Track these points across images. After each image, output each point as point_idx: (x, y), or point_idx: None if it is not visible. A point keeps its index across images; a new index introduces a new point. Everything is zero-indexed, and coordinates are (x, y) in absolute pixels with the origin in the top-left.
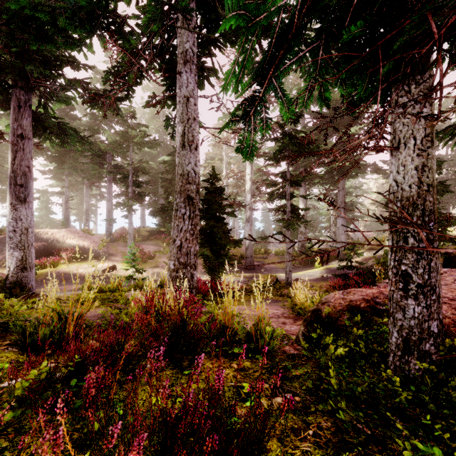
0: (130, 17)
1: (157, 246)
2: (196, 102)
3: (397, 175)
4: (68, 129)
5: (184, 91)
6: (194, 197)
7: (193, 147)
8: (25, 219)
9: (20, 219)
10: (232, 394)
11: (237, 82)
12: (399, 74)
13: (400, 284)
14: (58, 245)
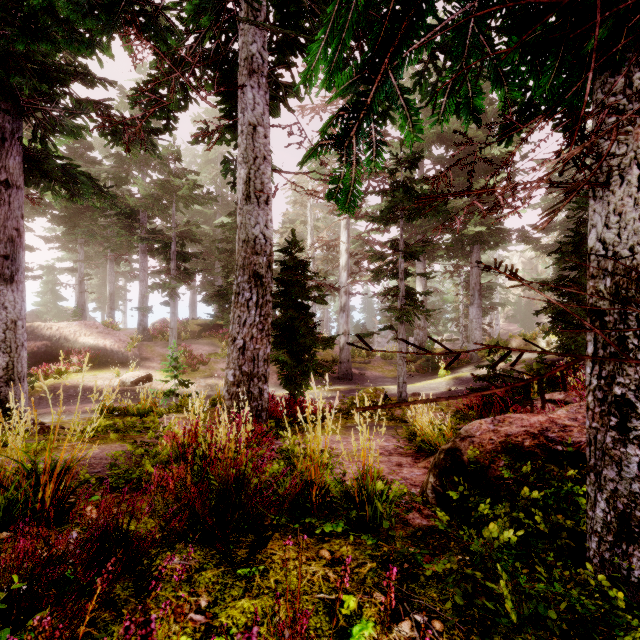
0: (167, 4)
1: (212, 346)
2: (267, 133)
3: (605, 231)
4: (78, 174)
5: (249, 116)
6: (264, 274)
7: (262, 199)
8: (12, 307)
9: (4, 308)
10: (322, 621)
11: (330, 70)
12: (631, 37)
13: (611, 419)
14: (66, 345)
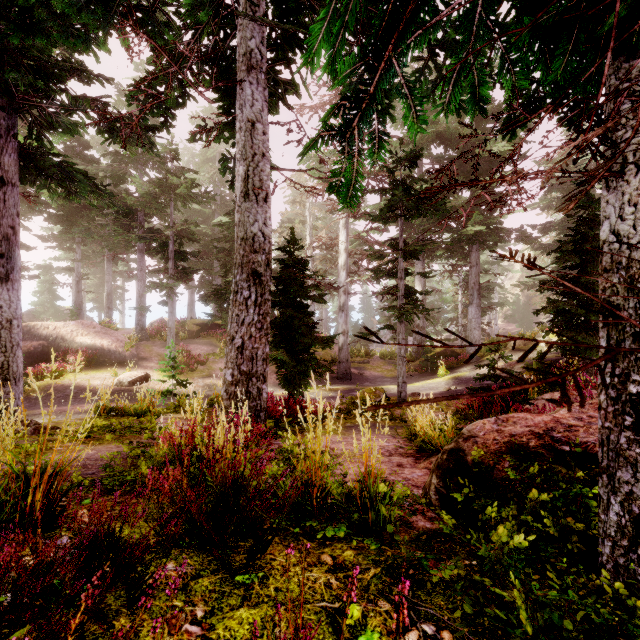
0: None
1: (210, 346)
2: (265, 130)
3: (619, 223)
4: (74, 172)
5: (248, 112)
6: (263, 272)
7: (261, 197)
8: (7, 305)
9: None
10: (325, 632)
11: (333, 54)
12: None
13: (626, 419)
14: (63, 345)
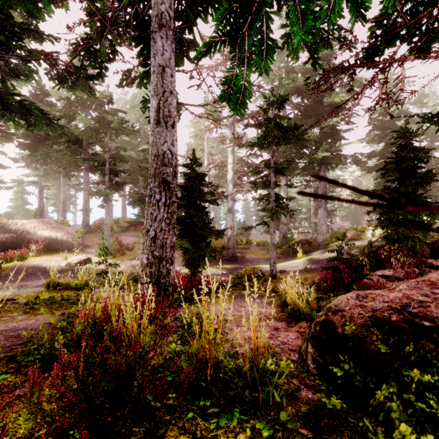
0: None
1: (136, 237)
2: (173, 74)
3: None
4: (32, 108)
5: (159, 59)
6: (171, 181)
7: (169, 124)
8: None
9: None
10: None
11: None
12: None
13: None
14: (28, 236)
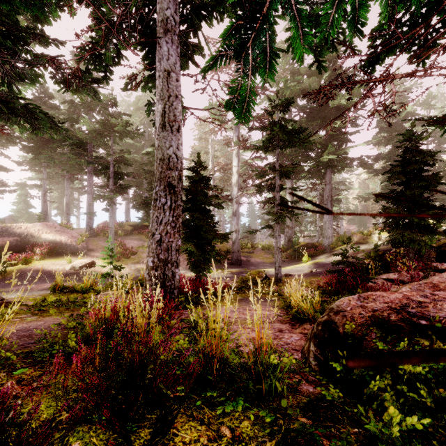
0: None
1: (140, 240)
2: (178, 78)
3: None
4: (37, 112)
5: (165, 64)
6: (176, 184)
7: (175, 128)
8: None
9: None
10: None
11: None
12: None
13: None
14: (32, 240)
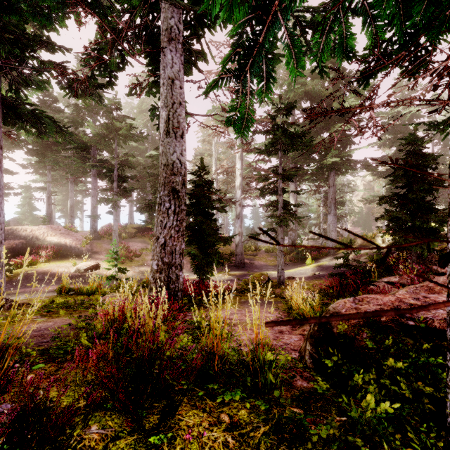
0: None
1: (144, 243)
2: (182, 85)
3: None
4: (43, 117)
5: (169, 72)
6: (180, 189)
7: (178, 134)
8: None
9: None
10: None
11: (230, 2)
12: None
13: None
14: (37, 243)
